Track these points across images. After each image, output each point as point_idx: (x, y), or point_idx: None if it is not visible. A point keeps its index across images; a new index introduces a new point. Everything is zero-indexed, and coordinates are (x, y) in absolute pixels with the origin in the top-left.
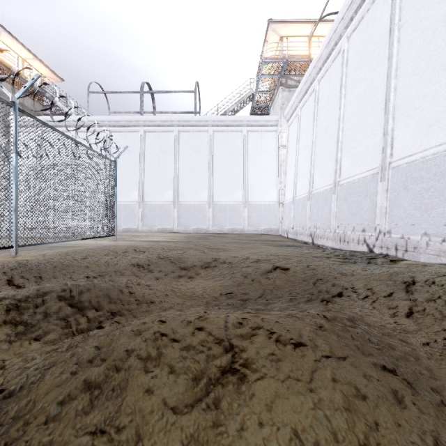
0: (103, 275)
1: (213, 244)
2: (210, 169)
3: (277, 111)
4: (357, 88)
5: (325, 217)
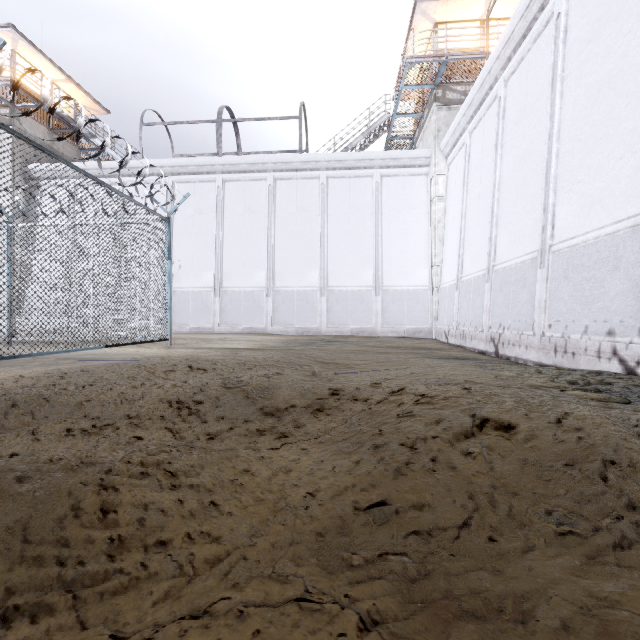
0: (102, 427)
1: (328, 356)
2: (323, 236)
3: (428, 142)
4: (589, 74)
5: (522, 310)
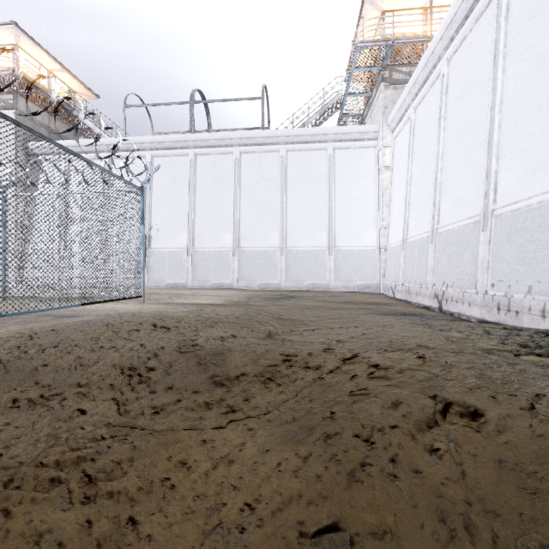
0: (50, 397)
1: (285, 312)
2: (283, 203)
3: (376, 118)
4: (531, 47)
5: (465, 269)
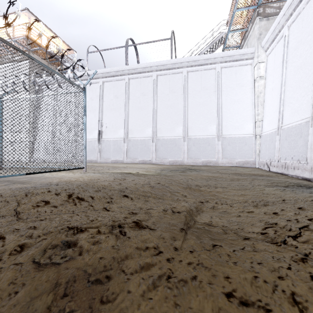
0: None
1: (192, 182)
2: (185, 106)
3: (251, 44)
4: None
5: None
